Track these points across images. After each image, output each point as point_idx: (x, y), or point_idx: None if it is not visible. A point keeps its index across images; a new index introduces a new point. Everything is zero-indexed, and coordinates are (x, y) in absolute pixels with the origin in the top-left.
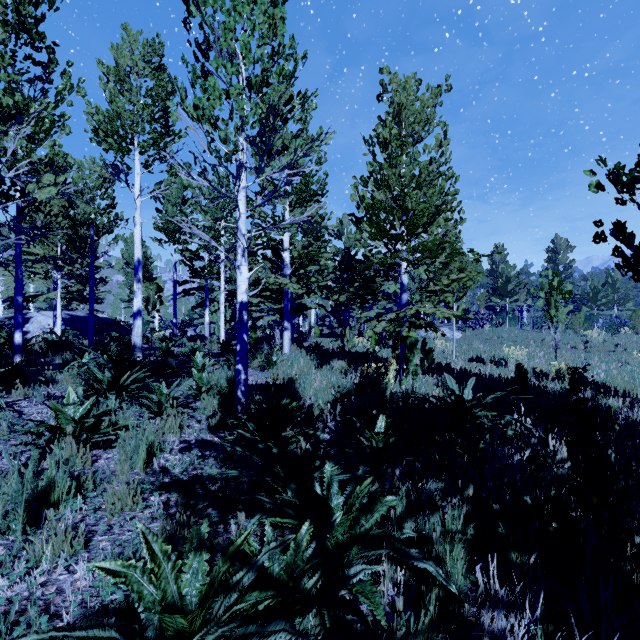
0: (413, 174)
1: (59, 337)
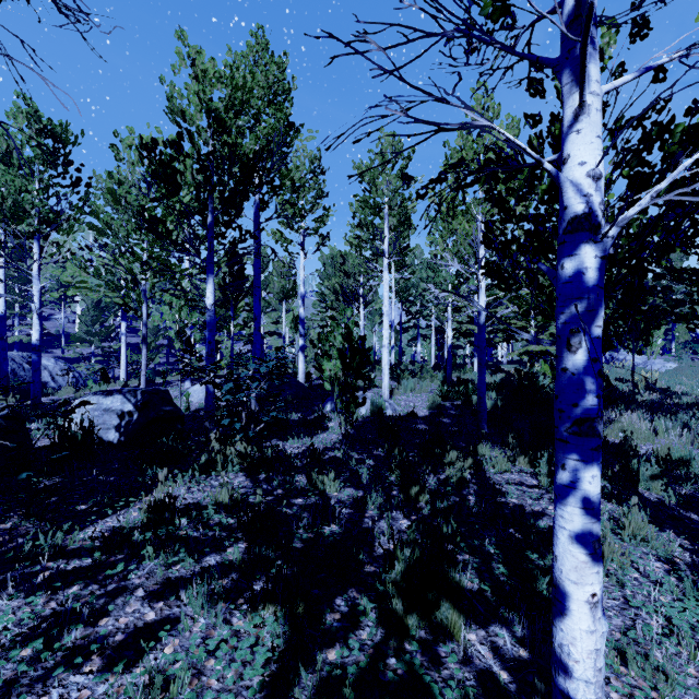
0: None
1: None
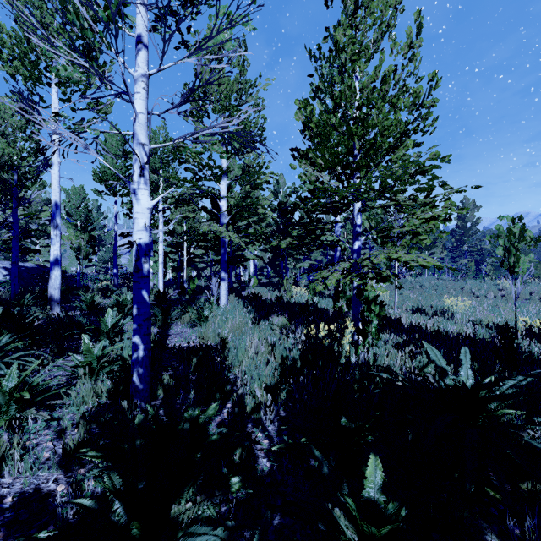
0: (374, 86)
1: None
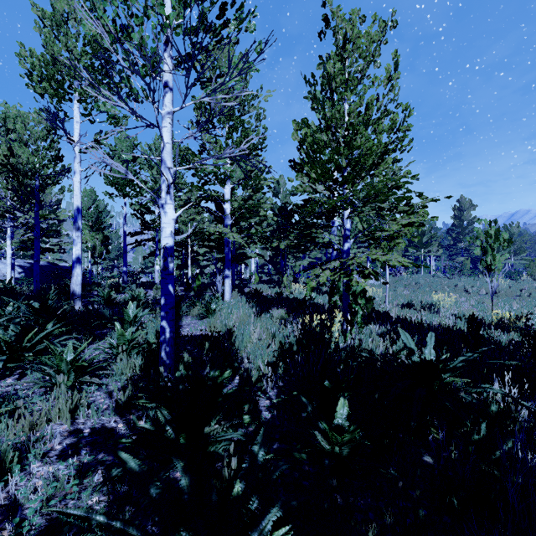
0: (359, 111)
1: (3, 285)
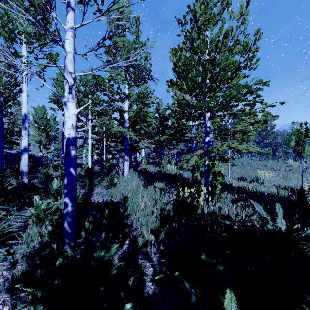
0: (218, 40)
1: None
